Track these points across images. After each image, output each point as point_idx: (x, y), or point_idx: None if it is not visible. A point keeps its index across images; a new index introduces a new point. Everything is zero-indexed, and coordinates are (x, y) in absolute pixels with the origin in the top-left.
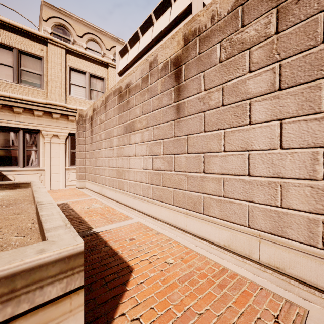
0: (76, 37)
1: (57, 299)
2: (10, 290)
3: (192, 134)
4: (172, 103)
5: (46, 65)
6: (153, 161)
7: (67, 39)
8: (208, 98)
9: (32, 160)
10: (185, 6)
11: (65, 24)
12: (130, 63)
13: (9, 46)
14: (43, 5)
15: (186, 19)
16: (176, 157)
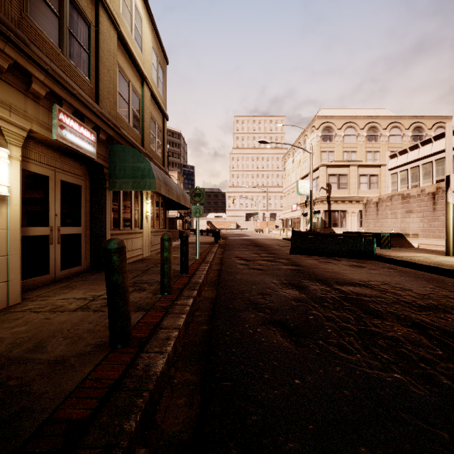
0: (336, 131)
1: (416, 237)
2: (412, 235)
3: (439, 217)
4: (431, 206)
5: (349, 177)
6: (422, 225)
7: (331, 135)
8: (444, 207)
9: (343, 224)
10: (441, 149)
11: (329, 125)
12: (399, 165)
13: (335, 174)
14: (316, 119)
15: (442, 153)
16: (433, 223)
